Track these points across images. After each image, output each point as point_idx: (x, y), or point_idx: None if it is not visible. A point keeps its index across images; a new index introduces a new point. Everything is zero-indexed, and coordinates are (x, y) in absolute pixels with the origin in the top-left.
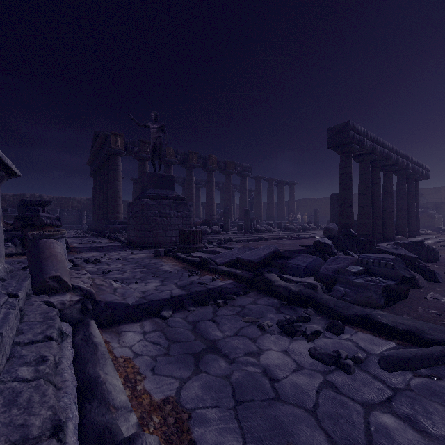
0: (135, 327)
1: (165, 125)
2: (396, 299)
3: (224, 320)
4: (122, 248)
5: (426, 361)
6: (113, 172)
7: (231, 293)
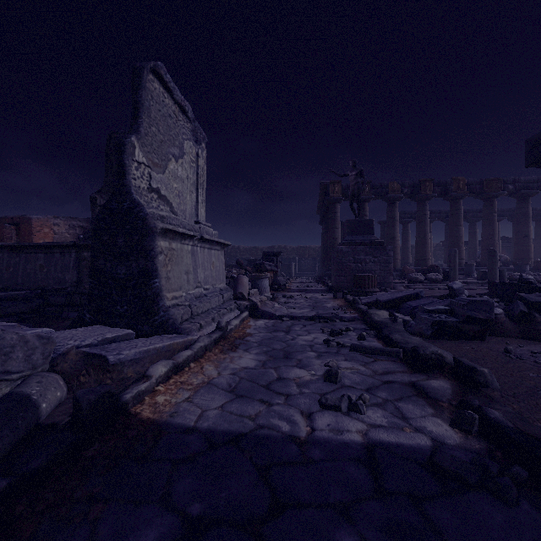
0: (266, 320)
1: (363, 169)
2: (458, 336)
3: (310, 326)
4: (322, 292)
5: (376, 351)
6: (332, 219)
7: (338, 319)
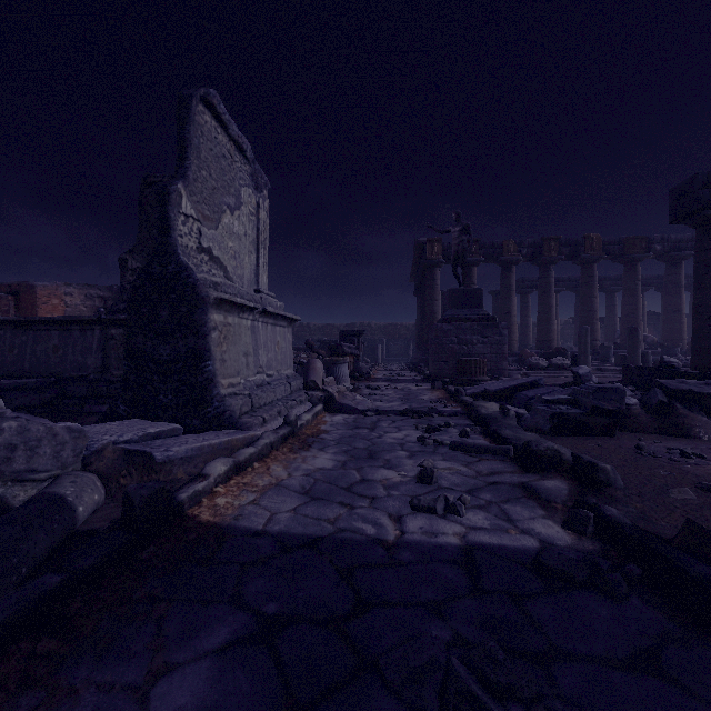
0: (346, 415)
1: (469, 224)
2: (583, 432)
3: (401, 422)
4: (417, 381)
5: (482, 449)
6: (430, 289)
7: (436, 413)
